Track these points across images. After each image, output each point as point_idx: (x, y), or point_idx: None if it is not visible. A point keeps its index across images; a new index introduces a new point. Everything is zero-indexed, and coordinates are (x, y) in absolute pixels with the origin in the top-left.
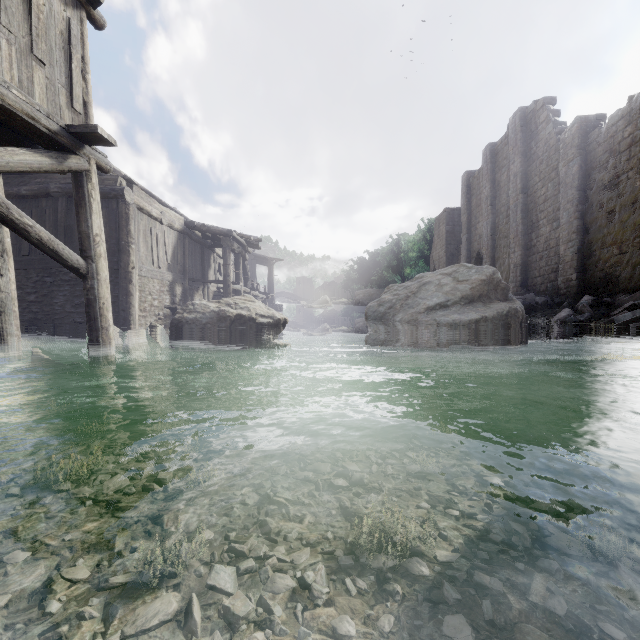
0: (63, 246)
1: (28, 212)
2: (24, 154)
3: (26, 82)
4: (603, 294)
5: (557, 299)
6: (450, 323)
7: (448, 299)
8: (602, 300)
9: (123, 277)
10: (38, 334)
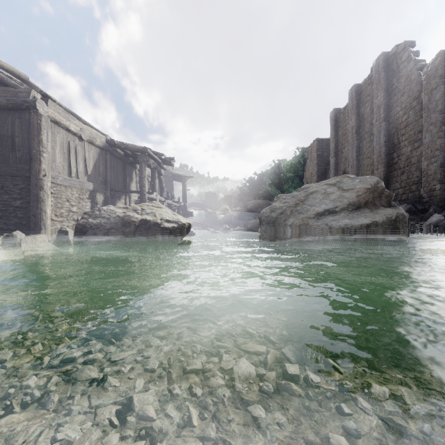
0: None
1: None
2: None
3: None
4: None
5: (420, 206)
6: (342, 227)
7: (336, 205)
8: None
9: (34, 184)
10: None
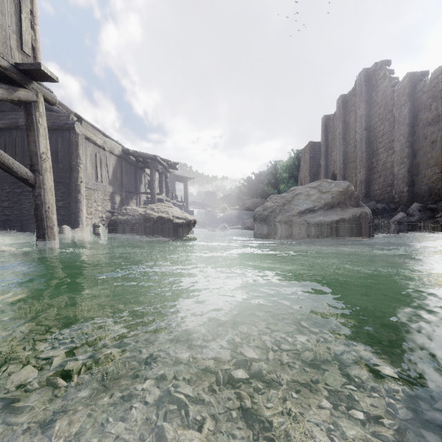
0: (13, 161)
1: (3, 140)
2: None
3: None
4: (428, 202)
5: (392, 206)
6: (317, 223)
7: (315, 205)
8: (427, 206)
9: (73, 189)
10: (8, 231)
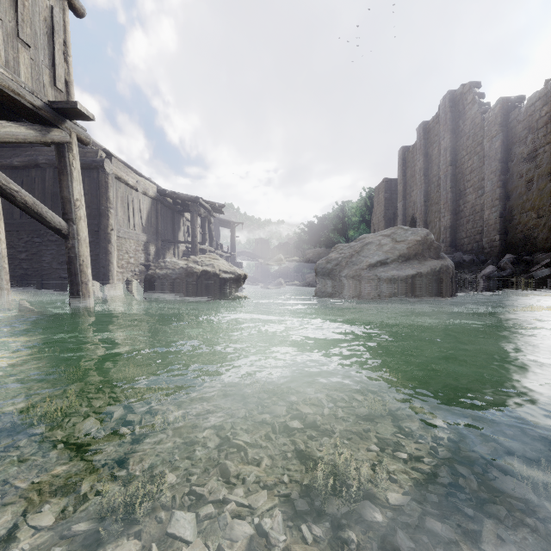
0: (46, 209)
1: (19, 181)
2: (10, 126)
3: (12, 62)
4: (523, 253)
5: (482, 257)
6: (389, 278)
7: (387, 257)
8: (522, 258)
9: (103, 238)
10: (28, 288)
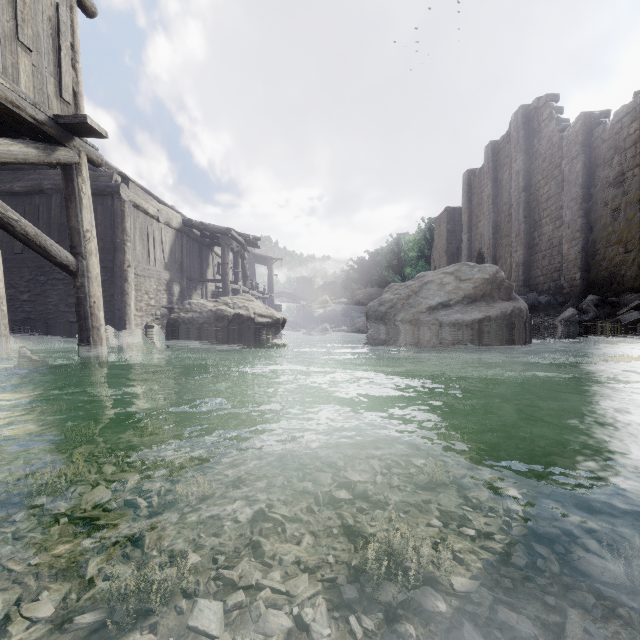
0: (51, 242)
1: (21, 209)
2: (8, 144)
3: (11, 69)
4: (608, 293)
5: (560, 298)
6: (453, 323)
7: (450, 298)
8: (607, 299)
9: (118, 276)
10: (31, 334)
